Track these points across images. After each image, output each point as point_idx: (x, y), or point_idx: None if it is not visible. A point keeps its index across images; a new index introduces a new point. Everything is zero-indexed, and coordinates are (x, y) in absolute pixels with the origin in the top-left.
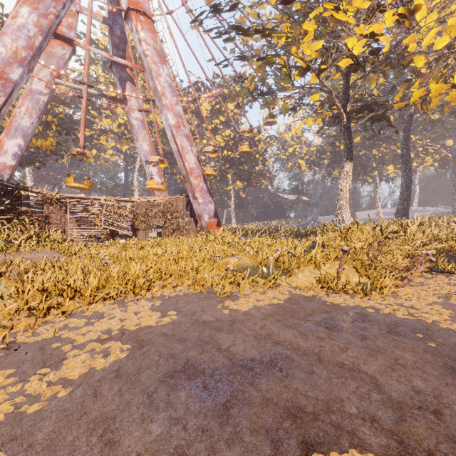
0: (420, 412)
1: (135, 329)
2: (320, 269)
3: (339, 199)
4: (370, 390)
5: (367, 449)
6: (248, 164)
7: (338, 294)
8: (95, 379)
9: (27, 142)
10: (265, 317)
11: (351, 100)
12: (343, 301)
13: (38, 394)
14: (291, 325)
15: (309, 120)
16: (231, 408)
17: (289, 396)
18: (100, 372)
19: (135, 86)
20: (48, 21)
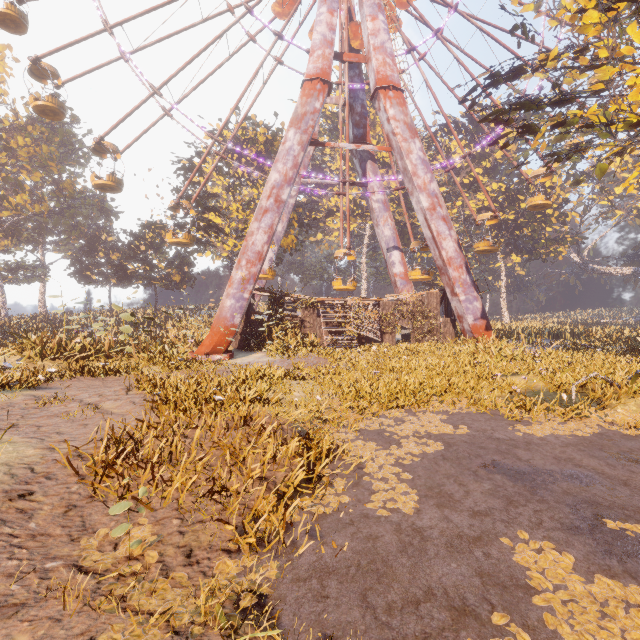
0: None
1: (437, 434)
2: None
3: None
4: None
5: None
6: (531, 226)
7: None
8: (430, 457)
9: (278, 246)
10: (565, 445)
11: None
12: None
13: (401, 457)
14: (597, 456)
15: None
16: (538, 490)
17: (587, 495)
18: (431, 455)
19: (375, 163)
20: (307, 135)
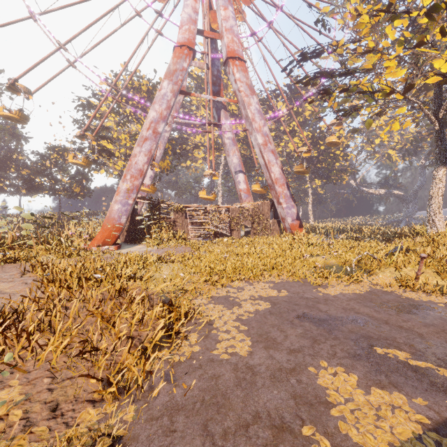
0: (443, 348)
1: (266, 297)
2: (400, 271)
3: (430, 204)
4: (415, 337)
5: (403, 351)
6: (327, 161)
7: (414, 292)
8: (261, 313)
9: None
10: (349, 300)
11: (444, 107)
12: (417, 297)
13: (241, 314)
14: (368, 306)
15: (396, 123)
16: (333, 331)
17: (364, 332)
18: (262, 311)
19: (227, 112)
20: (177, 86)
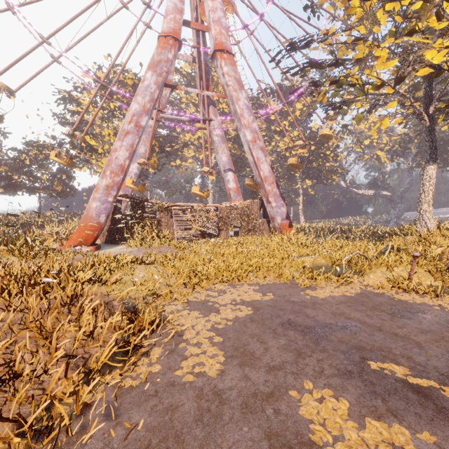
0: (444, 360)
1: (249, 301)
2: (392, 271)
3: (420, 202)
4: (413, 347)
5: (400, 365)
6: (317, 161)
7: (407, 293)
8: (241, 320)
9: None
10: (339, 303)
11: (434, 102)
12: (410, 299)
13: (218, 322)
14: (360, 310)
15: (386, 121)
16: (320, 341)
17: (355, 342)
18: (242, 318)
19: (216, 108)
20: (162, 78)
